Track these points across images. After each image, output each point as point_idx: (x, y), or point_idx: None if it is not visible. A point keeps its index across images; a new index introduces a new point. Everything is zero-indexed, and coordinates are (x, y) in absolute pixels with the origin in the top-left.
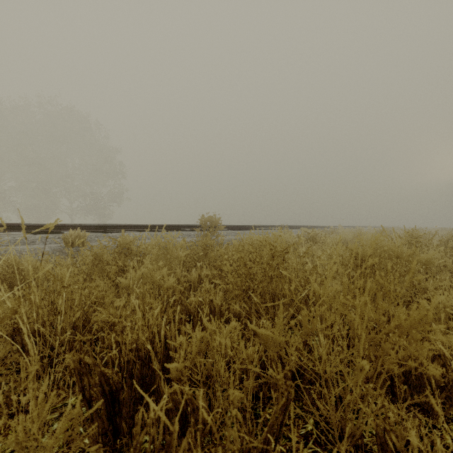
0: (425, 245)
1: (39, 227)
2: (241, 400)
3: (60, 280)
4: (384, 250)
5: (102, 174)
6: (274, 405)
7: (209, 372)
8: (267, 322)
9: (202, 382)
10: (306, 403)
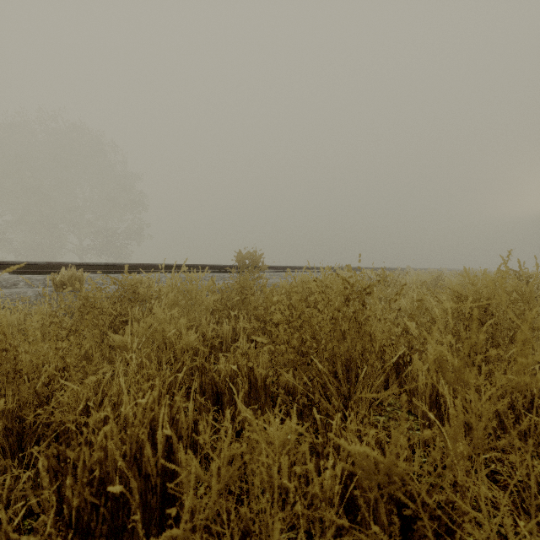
0: (538, 289)
1: (26, 266)
2: None
3: None
4: (505, 291)
5: (118, 206)
6: None
7: (247, 526)
8: (372, 433)
9: None
10: None
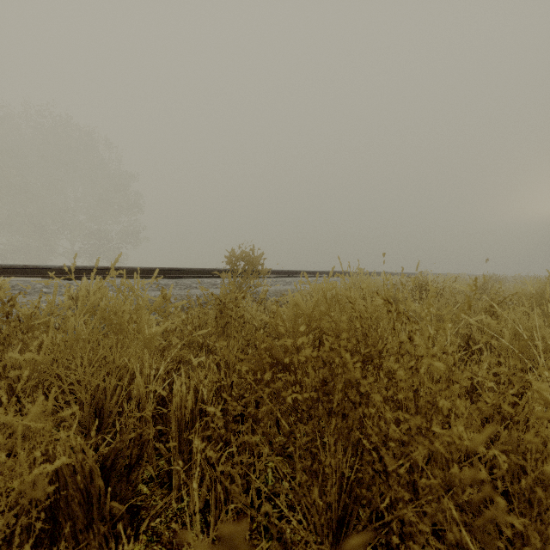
0: None
1: None
2: None
3: None
4: None
5: (112, 207)
6: None
7: None
8: None
9: None
10: None
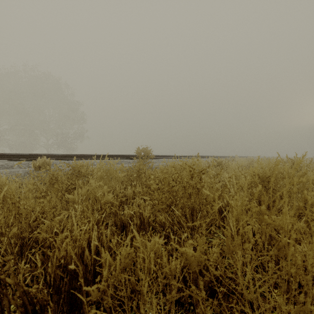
0: None
1: (18, 156)
2: (164, 313)
3: (9, 197)
4: (279, 172)
5: (69, 120)
6: (194, 312)
7: (134, 287)
8: (190, 241)
9: (128, 295)
10: (223, 310)
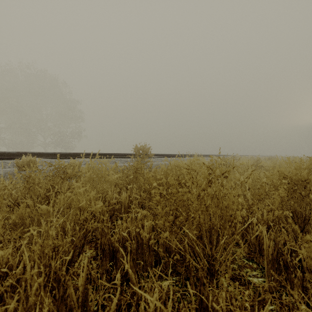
0: None
1: (4, 154)
2: None
3: None
4: None
5: (67, 118)
6: None
7: None
8: None
9: None
10: None
